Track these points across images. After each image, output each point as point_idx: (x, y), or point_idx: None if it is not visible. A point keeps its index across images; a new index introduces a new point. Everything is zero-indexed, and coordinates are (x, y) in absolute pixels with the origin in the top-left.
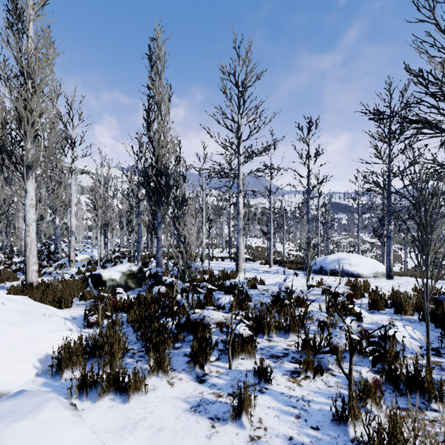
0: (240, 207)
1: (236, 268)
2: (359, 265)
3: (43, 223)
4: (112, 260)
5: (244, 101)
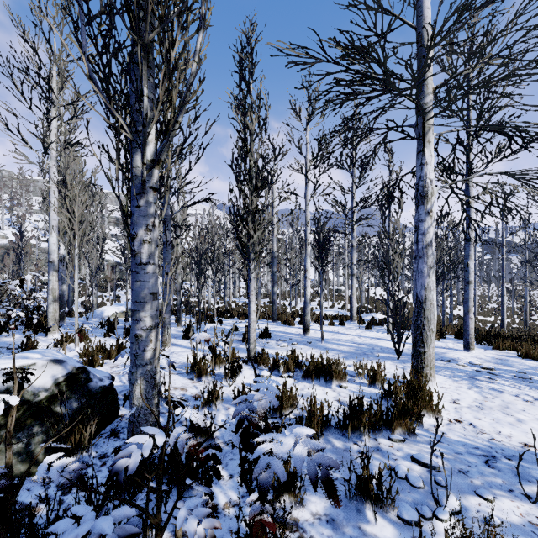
0: (429, 178)
1: (415, 363)
2: None
3: None
4: None
5: None
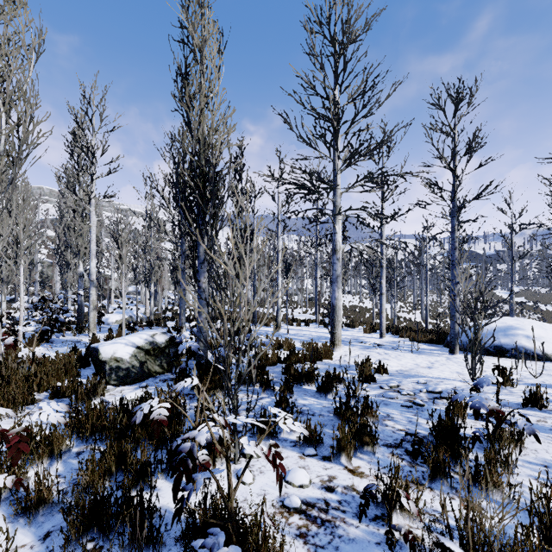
0: (338, 241)
1: (331, 339)
2: (544, 338)
3: (69, 272)
4: (155, 322)
5: (345, 61)
